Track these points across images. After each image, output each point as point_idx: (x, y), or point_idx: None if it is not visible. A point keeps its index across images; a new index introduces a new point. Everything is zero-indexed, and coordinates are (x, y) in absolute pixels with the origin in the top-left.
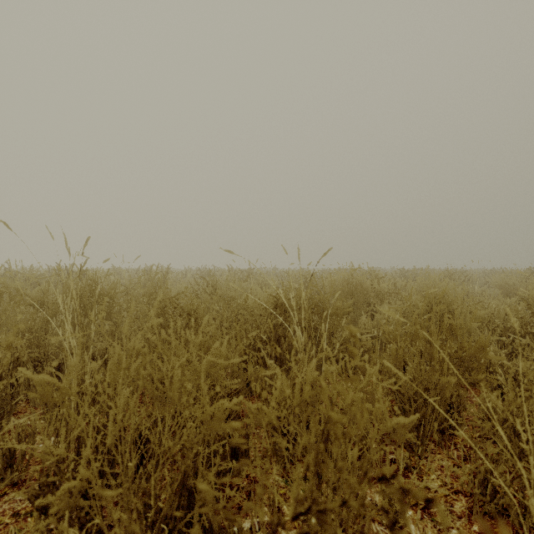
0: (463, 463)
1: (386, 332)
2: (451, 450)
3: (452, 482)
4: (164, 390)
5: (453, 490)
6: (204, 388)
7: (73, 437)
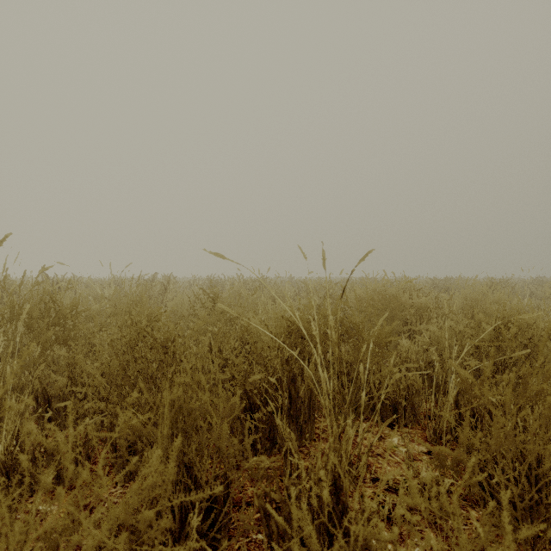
0: None
1: (463, 381)
2: None
3: None
4: None
5: None
6: None
7: None
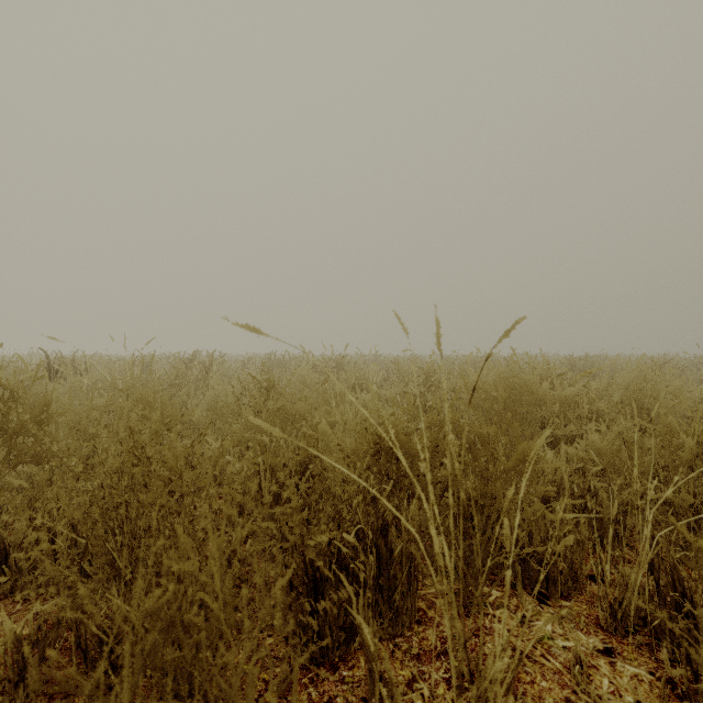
0: None
1: (702, 561)
2: None
3: None
4: None
5: None
6: None
7: None
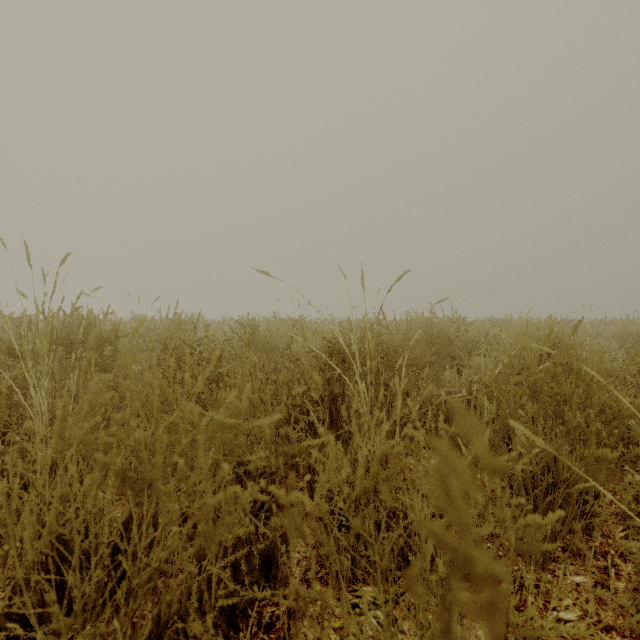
0: (612, 581)
1: (487, 387)
2: (591, 561)
3: (598, 612)
4: (141, 469)
5: (602, 625)
6: (202, 465)
7: (15, 540)
